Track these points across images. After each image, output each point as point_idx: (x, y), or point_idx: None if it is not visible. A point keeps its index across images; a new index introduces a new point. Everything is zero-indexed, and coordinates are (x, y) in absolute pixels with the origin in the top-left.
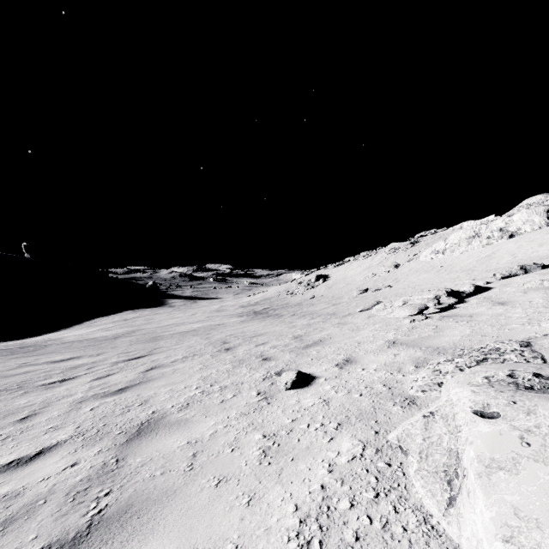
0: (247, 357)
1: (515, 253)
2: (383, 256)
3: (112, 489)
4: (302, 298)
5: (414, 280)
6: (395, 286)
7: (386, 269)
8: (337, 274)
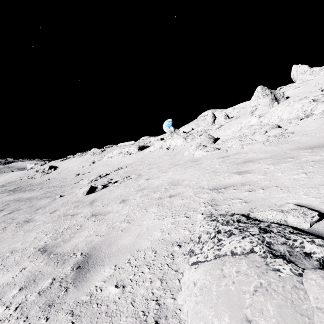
0: (39, 198)
1: (126, 161)
2: (88, 156)
3: (38, 207)
4: (41, 180)
5: (99, 170)
6: (91, 172)
7: (89, 164)
8: (63, 165)
